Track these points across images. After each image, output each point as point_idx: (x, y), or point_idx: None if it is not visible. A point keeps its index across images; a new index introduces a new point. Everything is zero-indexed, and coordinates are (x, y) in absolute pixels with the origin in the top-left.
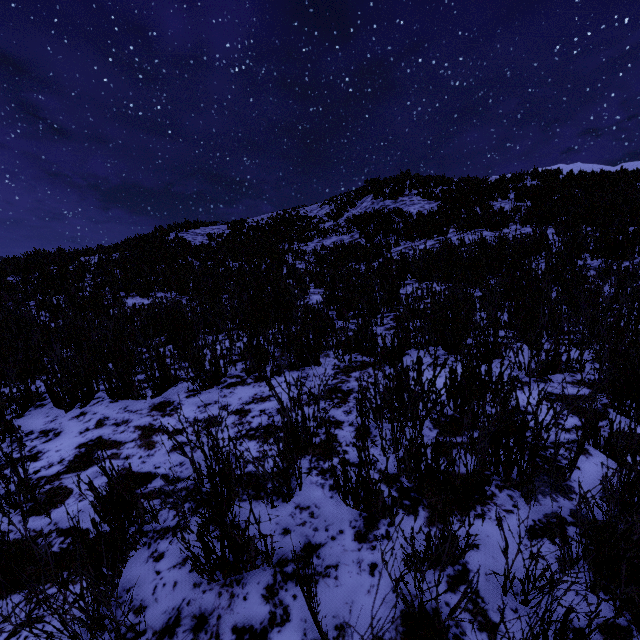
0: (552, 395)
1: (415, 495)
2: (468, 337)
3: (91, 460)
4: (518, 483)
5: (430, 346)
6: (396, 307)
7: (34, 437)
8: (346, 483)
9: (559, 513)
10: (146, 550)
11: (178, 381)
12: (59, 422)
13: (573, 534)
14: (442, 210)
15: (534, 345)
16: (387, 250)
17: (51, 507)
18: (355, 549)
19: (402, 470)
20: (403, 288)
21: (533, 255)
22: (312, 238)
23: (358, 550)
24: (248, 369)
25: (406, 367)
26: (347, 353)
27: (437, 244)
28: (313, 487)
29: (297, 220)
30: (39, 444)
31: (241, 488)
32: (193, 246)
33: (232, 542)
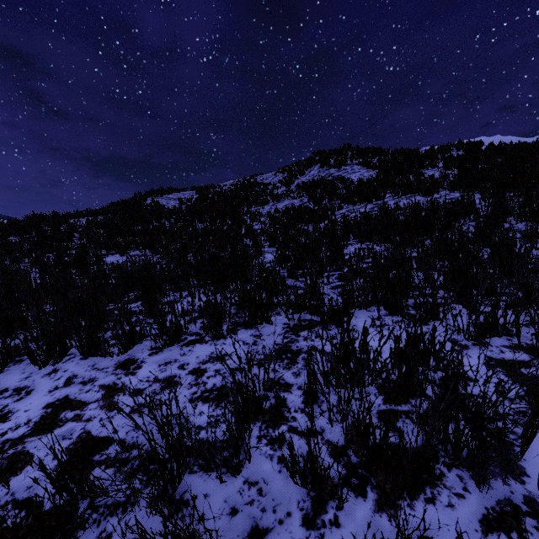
0: (492, 360)
1: (363, 472)
2: (408, 299)
3: (55, 422)
4: (468, 464)
5: (372, 306)
6: (340, 266)
7: (8, 395)
8: (294, 465)
9: (512, 500)
10: (95, 529)
11: (143, 338)
12: (32, 379)
13: (530, 527)
14: (379, 177)
15: (470, 307)
16: (332, 213)
17: (11, 474)
18: (303, 537)
19: (349, 445)
20: (346, 248)
21: (462, 218)
22: (267, 202)
23: (306, 538)
24: (207, 326)
25: (352, 337)
26: (296, 312)
27: (375, 207)
28: (262, 459)
29: (255, 186)
30: (11, 403)
31: (192, 458)
32: (166, 209)
33: (175, 537)
